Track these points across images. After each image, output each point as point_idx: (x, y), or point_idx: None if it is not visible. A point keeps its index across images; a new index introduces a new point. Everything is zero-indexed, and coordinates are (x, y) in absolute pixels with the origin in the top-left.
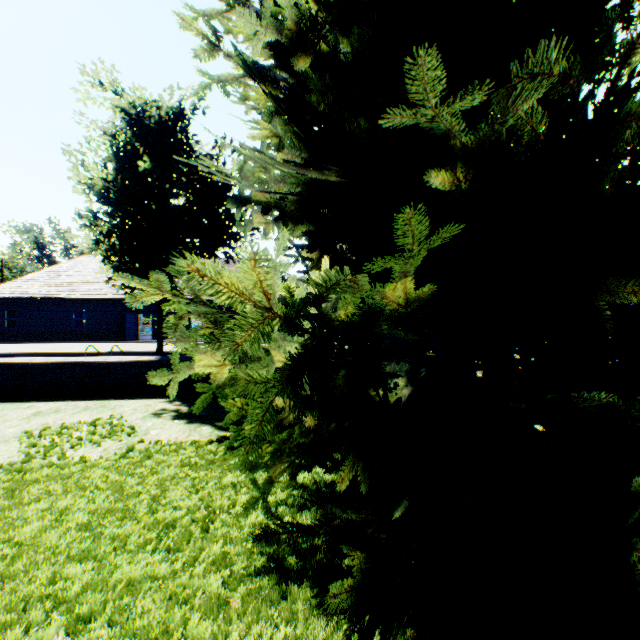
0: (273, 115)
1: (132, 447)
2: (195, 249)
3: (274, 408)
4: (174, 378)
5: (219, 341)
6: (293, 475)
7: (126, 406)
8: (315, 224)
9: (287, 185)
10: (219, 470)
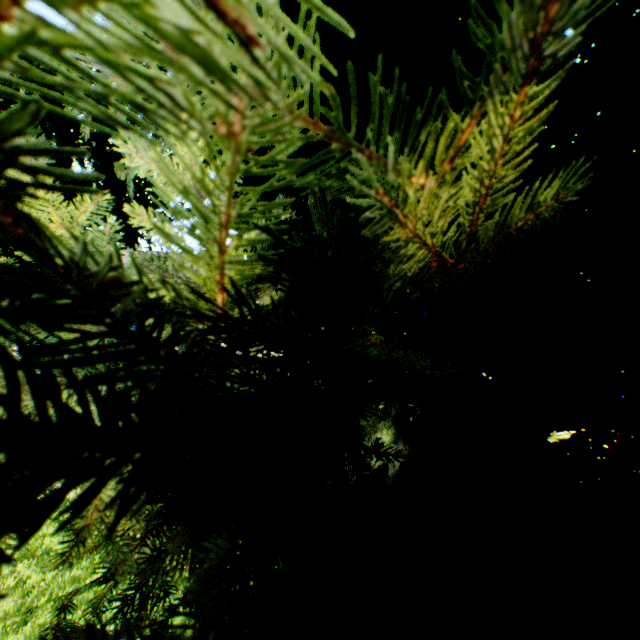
0: None
1: None
2: None
3: None
4: None
5: None
6: None
7: None
8: None
9: None
10: (84, 562)
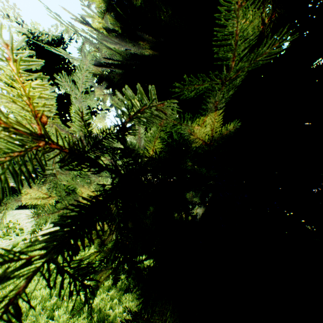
0: (105, 12)
1: (16, 245)
2: (70, 119)
3: (19, 308)
4: (2, 210)
5: (44, 176)
6: (115, 280)
7: (23, 214)
8: (135, 91)
9: (114, 61)
10: None
